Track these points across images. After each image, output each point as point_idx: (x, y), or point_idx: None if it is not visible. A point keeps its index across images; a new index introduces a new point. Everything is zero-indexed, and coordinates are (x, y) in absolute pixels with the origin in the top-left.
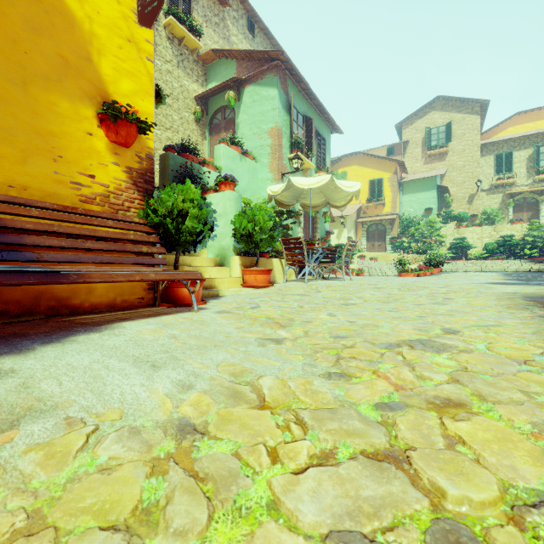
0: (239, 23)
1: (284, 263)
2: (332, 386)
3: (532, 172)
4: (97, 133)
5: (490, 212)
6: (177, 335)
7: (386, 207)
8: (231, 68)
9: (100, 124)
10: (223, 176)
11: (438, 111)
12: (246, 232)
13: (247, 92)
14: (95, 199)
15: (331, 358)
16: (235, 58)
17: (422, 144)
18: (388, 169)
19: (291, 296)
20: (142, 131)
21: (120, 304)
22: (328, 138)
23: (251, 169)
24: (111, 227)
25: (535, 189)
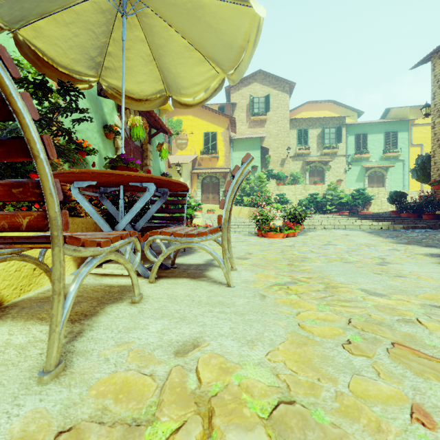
0: None
1: None
2: None
3: (320, 147)
4: None
5: (296, 175)
6: None
7: (220, 161)
8: None
9: None
10: None
11: (259, 84)
12: None
13: None
14: None
15: None
16: None
17: (247, 110)
18: (222, 124)
19: None
20: None
21: None
22: None
23: None
24: None
25: (323, 160)
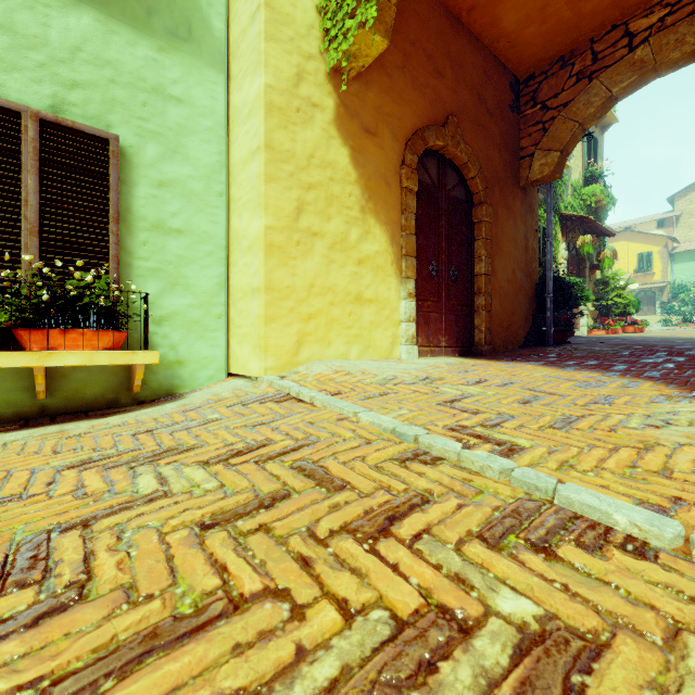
0: None
1: None
2: None
3: None
4: None
5: None
6: None
7: (655, 276)
8: None
9: None
10: None
11: None
12: None
13: None
14: None
15: None
16: None
17: None
18: (658, 243)
19: None
20: None
21: None
22: (606, 238)
23: None
24: None
25: None
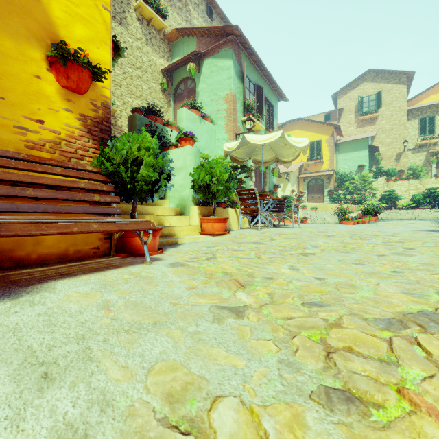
0: (199, 8)
1: (238, 213)
2: (344, 434)
3: None
4: (46, 76)
5: (416, 168)
6: (111, 302)
7: (324, 165)
8: (192, 44)
9: (50, 68)
10: (183, 133)
11: (369, 82)
12: (203, 183)
13: (206, 64)
14: (44, 145)
15: (317, 349)
16: (196, 35)
17: (355, 111)
18: (326, 132)
19: (247, 244)
20: (96, 78)
21: (72, 255)
22: (275, 104)
23: (209, 130)
24: (59, 174)
25: None
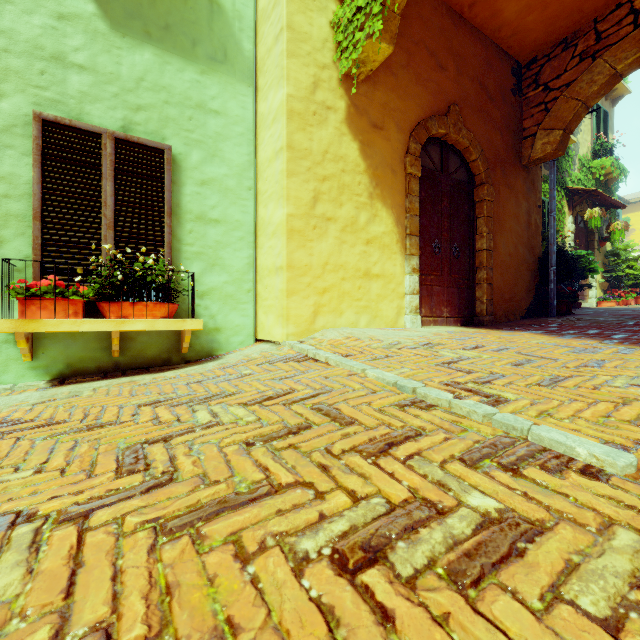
0: None
1: None
2: None
3: None
4: None
5: None
6: None
7: None
8: None
9: None
10: None
11: None
12: None
13: None
14: None
15: None
16: None
17: None
18: None
19: None
20: None
21: None
22: (620, 210)
23: None
24: None
25: None
